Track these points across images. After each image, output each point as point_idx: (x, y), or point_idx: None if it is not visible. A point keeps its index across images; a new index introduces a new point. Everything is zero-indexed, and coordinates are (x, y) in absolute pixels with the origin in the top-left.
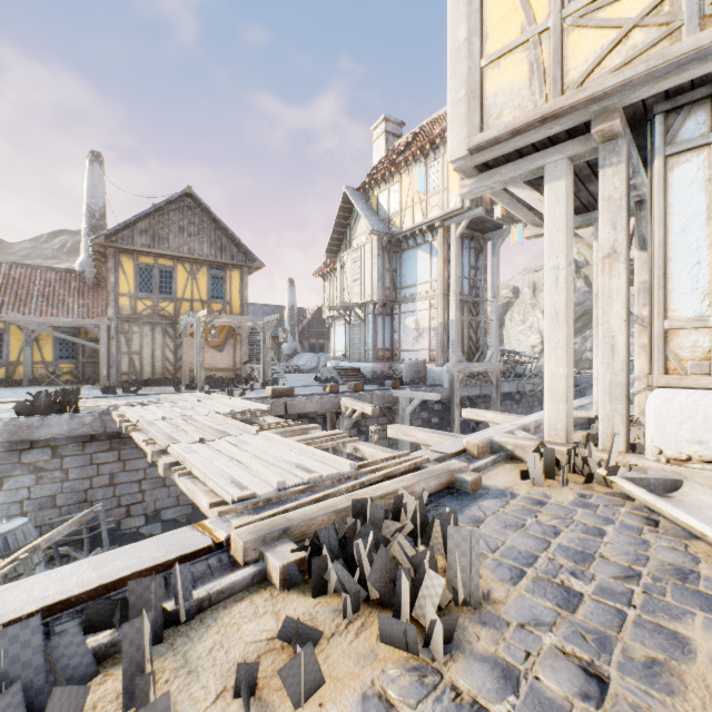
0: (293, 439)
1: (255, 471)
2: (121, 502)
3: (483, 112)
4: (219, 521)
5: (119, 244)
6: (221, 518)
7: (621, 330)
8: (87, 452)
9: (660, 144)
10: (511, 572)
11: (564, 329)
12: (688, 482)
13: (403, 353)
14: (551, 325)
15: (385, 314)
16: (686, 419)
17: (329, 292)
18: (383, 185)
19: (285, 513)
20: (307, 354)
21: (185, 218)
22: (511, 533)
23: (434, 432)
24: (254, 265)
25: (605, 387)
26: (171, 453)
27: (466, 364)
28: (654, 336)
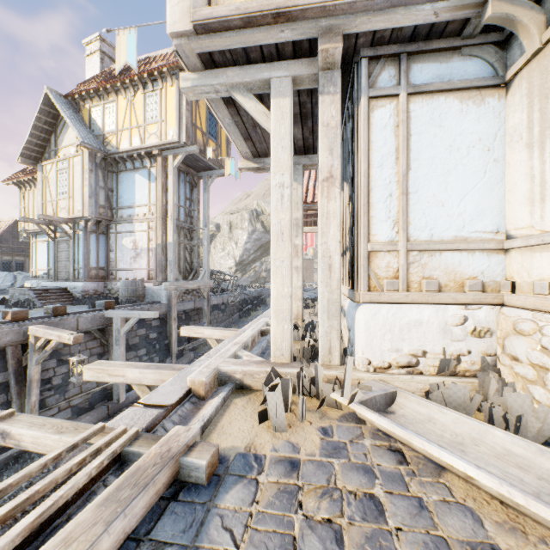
0: None
1: None
2: None
3: None
4: None
5: None
6: None
7: (337, 251)
8: None
9: (365, 85)
10: None
11: (289, 248)
12: (402, 393)
13: (120, 272)
14: (277, 243)
15: (100, 232)
16: (388, 331)
17: (28, 203)
18: (97, 100)
19: None
20: None
21: None
22: None
23: (150, 366)
24: None
25: (324, 305)
26: None
27: (183, 282)
28: (361, 257)
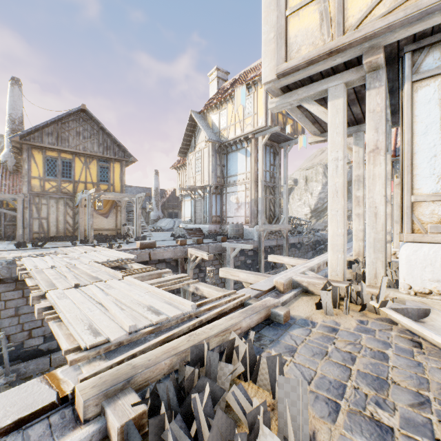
0: (149, 283)
1: (113, 314)
2: (24, 327)
3: (287, 48)
4: (71, 369)
5: (31, 142)
6: (73, 366)
7: (381, 203)
8: None
9: (408, 73)
10: (328, 406)
11: (342, 202)
12: (434, 310)
13: (228, 218)
14: (332, 199)
15: (217, 193)
16: (429, 265)
17: (181, 179)
18: (215, 110)
19: (132, 357)
20: (167, 219)
21: (80, 126)
22: (319, 361)
23: (251, 273)
24: (130, 160)
25: (371, 242)
26: (48, 298)
27: (268, 225)
28: (404, 206)
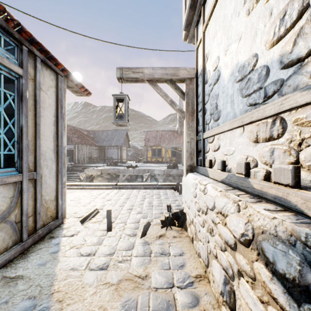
0: None
1: None
2: None
3: None
4: None
5: None
6: None
7: None
8: (179, 179)
9: None
10: None
11: None
12: None
13: None
14: None
15: None
16: None
17: None
18: None
19: None
20: None
21: None
22: None
23: None
24: None
25: None
26: None
27: None
28: None
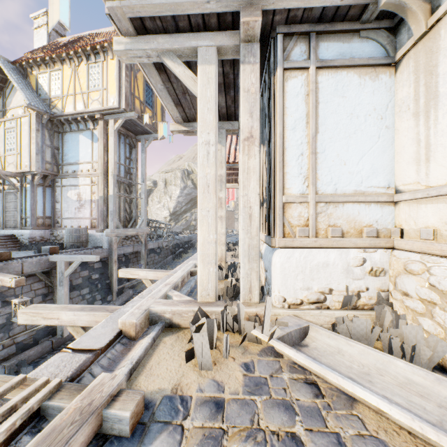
0: None
1: None
2: None
3: None
4: None
5: None
6: None
7: (256, 202)
8: None
9: (281, 57)
10: None
11: (214, 199)
12: (313, 327)
13: (65, 220)
14: (203, 195)
15: (46, 185)
16: (300, 272)
17: None
18: (43, 67)
19: None
20: None
21: None
22: None
23: (84, 308)
24: None
25: (245, 250)
26: None
27: (123, 229)
28: (277, 208)
